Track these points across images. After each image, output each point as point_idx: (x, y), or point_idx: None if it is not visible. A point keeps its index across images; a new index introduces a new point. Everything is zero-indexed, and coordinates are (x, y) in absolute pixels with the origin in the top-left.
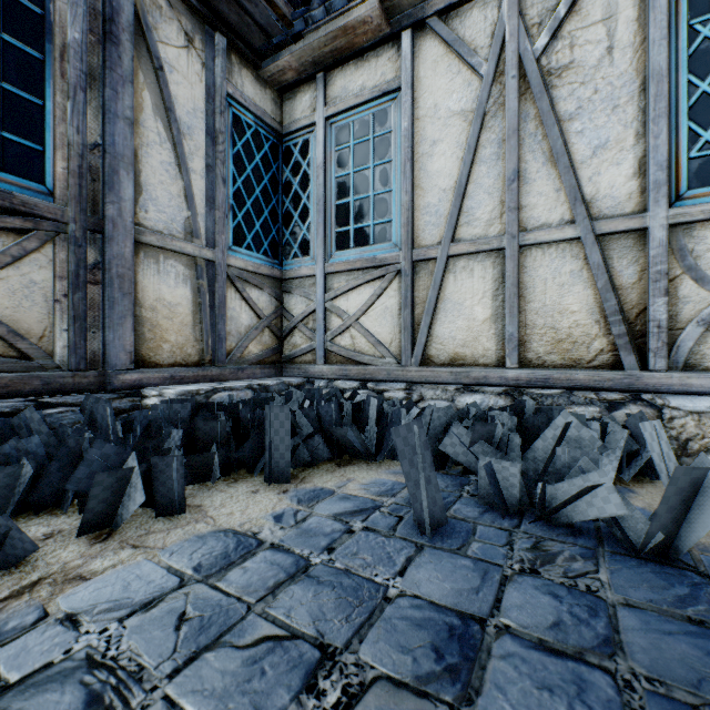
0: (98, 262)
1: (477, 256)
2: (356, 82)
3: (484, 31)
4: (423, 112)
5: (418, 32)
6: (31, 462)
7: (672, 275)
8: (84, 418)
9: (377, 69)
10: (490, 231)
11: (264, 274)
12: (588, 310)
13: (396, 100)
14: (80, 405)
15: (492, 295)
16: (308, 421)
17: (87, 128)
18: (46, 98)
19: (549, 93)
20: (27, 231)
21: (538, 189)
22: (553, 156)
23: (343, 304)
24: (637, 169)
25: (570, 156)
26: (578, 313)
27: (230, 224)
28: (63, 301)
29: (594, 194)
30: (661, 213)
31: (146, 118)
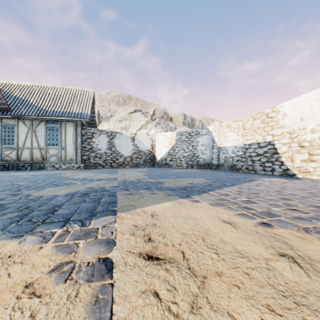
0: None
1: (27, 149)
2: (8, 121)
3: (28, 123)
4: (20, 130)
5: (19, 119)
6: None
7: (47, 153)
8: None
9: (12, 121)
10: (29, 146)
11: None
12: (40, 156)
13: (15, 127)
14: None
15: (29, 153)
16: (2, 167)
17: None
18: None
19: (36, 133)
20: None
21: (35, 143)
22: (36, 140)
23: (5, 153)
24: (44, 143)
25: (38, 140)
26: (39, 156)
27: None
28: None
29: (40, 144)
30: (46, 147)
31: None
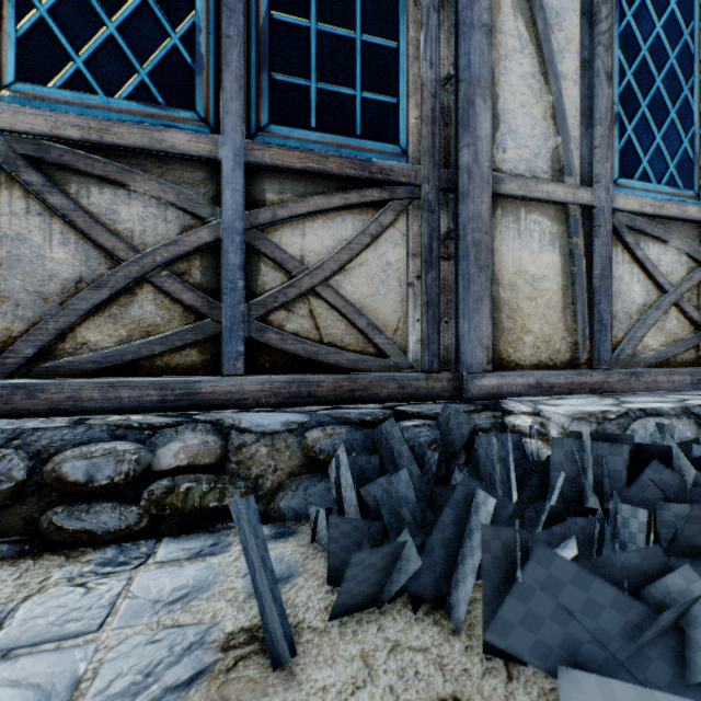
0: (449, 230)
1: None
2: None
3: None
4: None
5: None
6: (414, 537)
7: None
8: (442, 438)
9: None
10: None
11: (669, 216)
12: None
13: None
14: (435, 418)
15: None
16: None
17: (439, 57)
18: (399, 38)
19: None
20: (382, 204)
21: None
22: None
23: None
24: None
25: None
26: None
27: (613, 145)
28: (415, 284)
29: None
30: None
31: (503, 20)
